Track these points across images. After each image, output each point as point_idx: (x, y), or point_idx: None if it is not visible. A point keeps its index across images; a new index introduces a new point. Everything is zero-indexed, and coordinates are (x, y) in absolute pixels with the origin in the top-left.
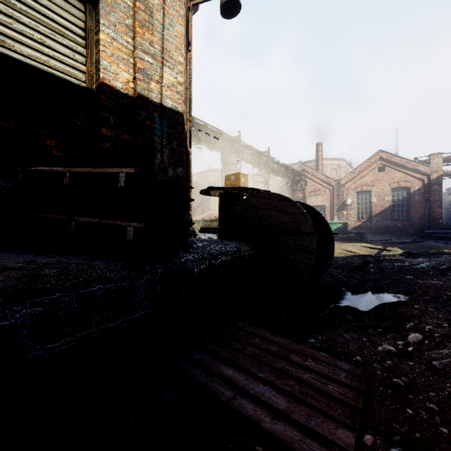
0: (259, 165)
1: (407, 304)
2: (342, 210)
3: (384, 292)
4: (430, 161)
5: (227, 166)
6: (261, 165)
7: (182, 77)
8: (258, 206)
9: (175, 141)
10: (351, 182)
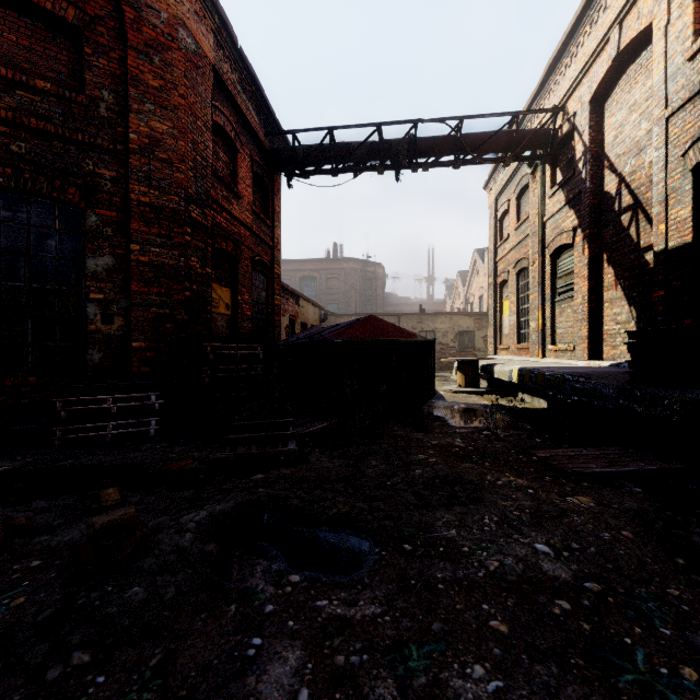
0: None
1: (645, 537)
2: None
3: None
4: None
5: None
6: None
7: None
8: None
9: None
10: None
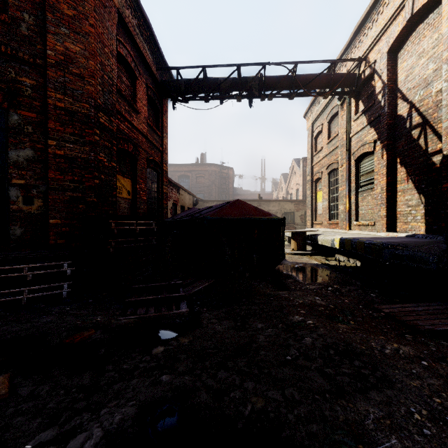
0: None
1: None
2: None
3: None
4: None
5: None
6: None
7: None
8: None
9: None
10: None
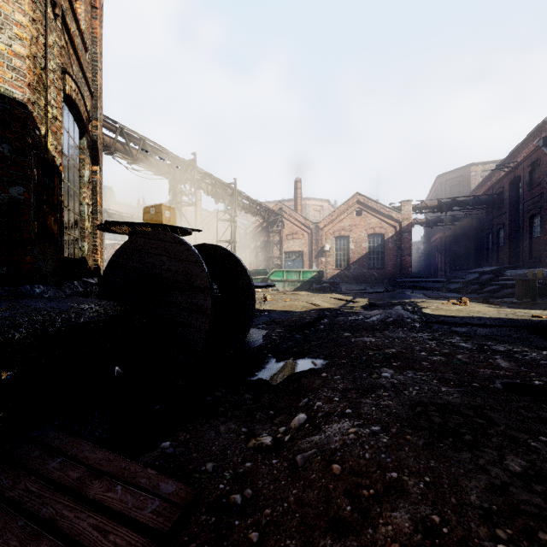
0: (224, 200)
1: (316, 373)
2: (320, 256)
3: (304, 358)
4: (401, 207)
5: (177, 197)
6: (226, 200)
7: (23, 47)
8: (147, 250)
9: (7, 144)
10: (329, 225)
